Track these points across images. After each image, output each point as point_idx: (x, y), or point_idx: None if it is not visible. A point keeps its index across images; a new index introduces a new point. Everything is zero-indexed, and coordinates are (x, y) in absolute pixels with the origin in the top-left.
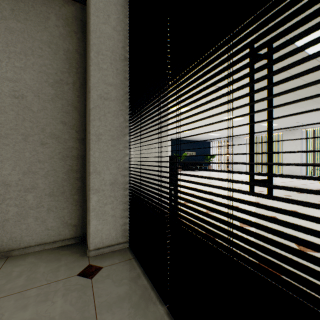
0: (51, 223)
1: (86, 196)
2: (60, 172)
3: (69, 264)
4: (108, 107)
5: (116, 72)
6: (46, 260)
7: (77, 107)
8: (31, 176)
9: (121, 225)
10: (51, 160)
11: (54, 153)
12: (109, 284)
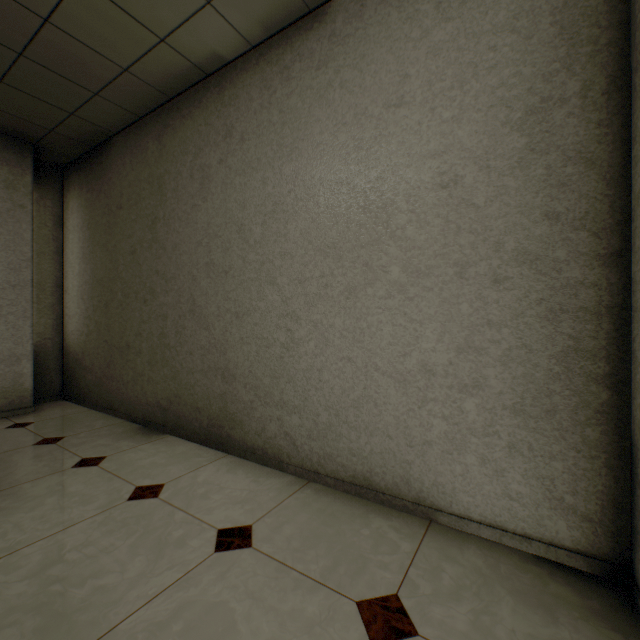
0: (517, 483)
1: (627, 440)
2: (541, 353)
3: None
4: None
5: None
6: (510, 587)
7: (593, 158)
8: (470, 358)
9: None
10: (515, 320)
11: (523, 302)
12: None
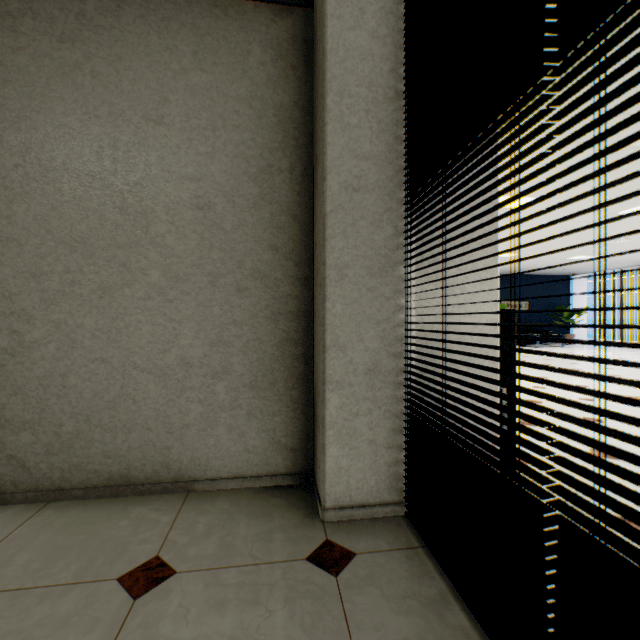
0: (253, 439)
1: (312, 394)
2: (268, 343)
3: (288, 529)
4: (361, 207)
5: (378, 128)
6: (247, 512)
7: (296, 215)
8: (221, 350)
9: (387, 463)
10: (252, 320)
11: (257, 307)
12: (376, 602)
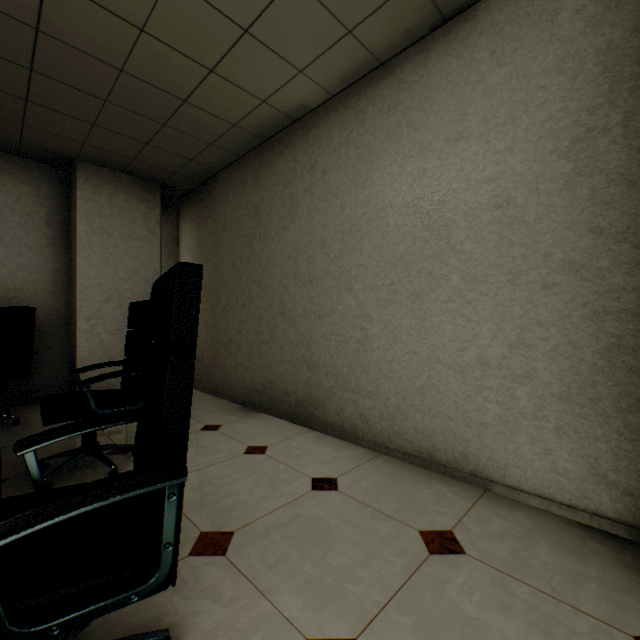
0: (563, 461)
1: None
2: (585, 349)
3: (607, 586)
4: None
5: None
6: (550, 538)
7: (634, 179)
8: (522, 353)
9: None
10: (562, 321)
11: (569, 305)
12: None
